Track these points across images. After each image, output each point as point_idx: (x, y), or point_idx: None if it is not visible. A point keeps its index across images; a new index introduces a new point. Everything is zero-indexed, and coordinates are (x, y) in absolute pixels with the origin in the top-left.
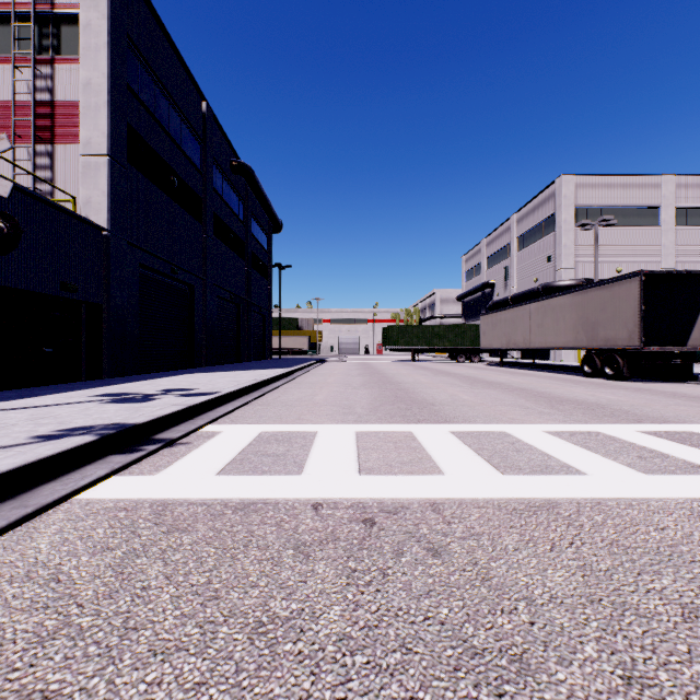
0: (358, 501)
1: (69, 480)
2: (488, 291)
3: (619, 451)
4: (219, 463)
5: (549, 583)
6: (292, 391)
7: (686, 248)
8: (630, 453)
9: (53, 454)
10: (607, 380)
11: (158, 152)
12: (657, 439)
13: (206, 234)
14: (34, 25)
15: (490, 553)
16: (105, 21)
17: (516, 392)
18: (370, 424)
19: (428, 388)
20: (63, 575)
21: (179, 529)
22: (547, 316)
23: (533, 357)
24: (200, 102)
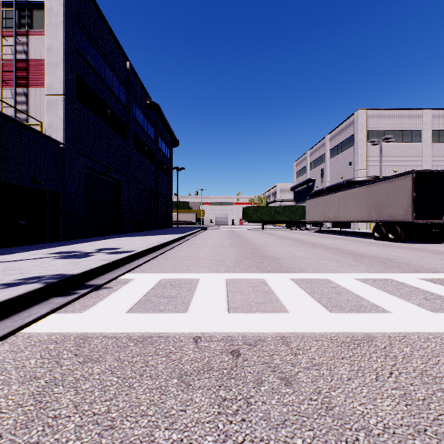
0: (227, 335)
1: (18, 318)
2: (310, 184)
3: (409, 293)
4: (129, 303)
5: (380, 412)
6: (184, 249)
7: (438, 157)
8: (418, 295)
9: (7, 298)
10: (390, 242)
11: (97, 94)
12: (434, 284)
13: (129, 147)
14: (15, 10)
15: (330, 383)
16: (62, 7)
17: (332, 250)
18: (235, 273)
19: (273, 248)
20: None
21: (92, 360)
22: (350, 200)
23: (340, 226)
24: (125, 62)
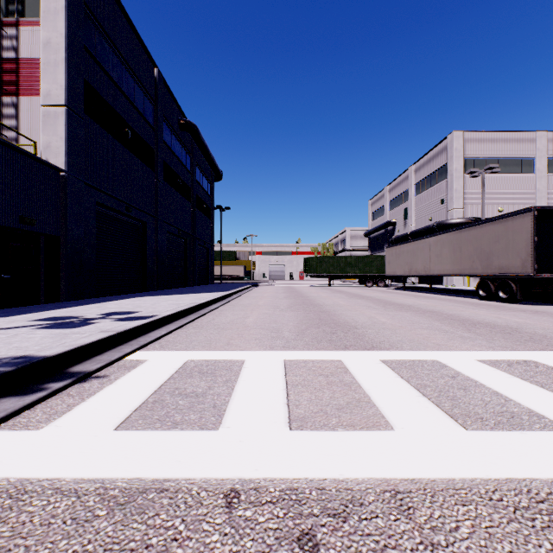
0: (289, 486)
1: None
2: (390, 228)
3: None
4: (126, 407)
5: None
6: (226, 313)
7: None
8: None
9: None
10: (501, 302)
11: (113, 107)
12: None
13: (157, 179)
14: None
15: None
16: None
17: (427, 314)
18: (298, 351)
19: (347, 311)
20: None
21: None
22: (445, 248)
23: (430, 282)
24: (152, 68)
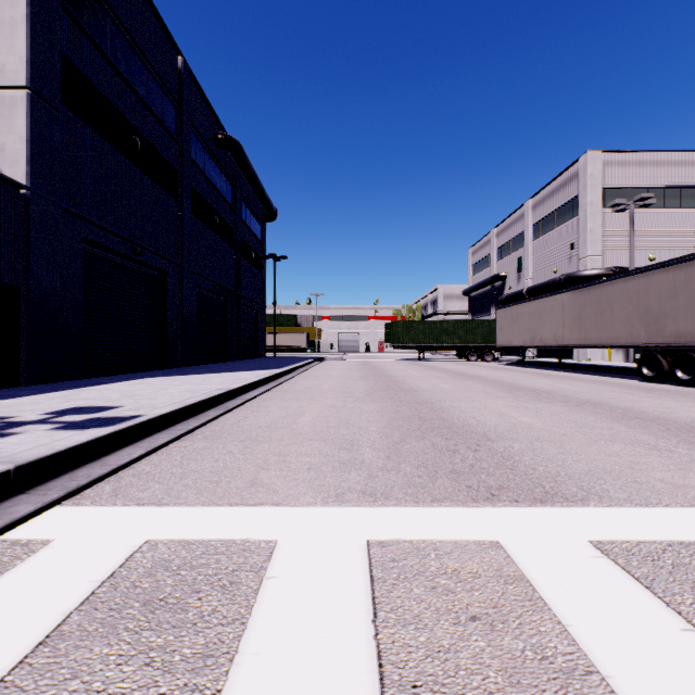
0: None
1: None
2: (498, 284)
3: None
4: None
5: None
6: (270, 405)
7: None
8: None
9: None
10: (678, 385)
11: (112, 102)
12: None
13: (181, 212)
14: None
15: None
16: None
17: (589, 407)
18: (395, 509)
19: (458, 401)
20: None
21: None
22: (587, 307)
23: (559, 355)
24: (174, 56)
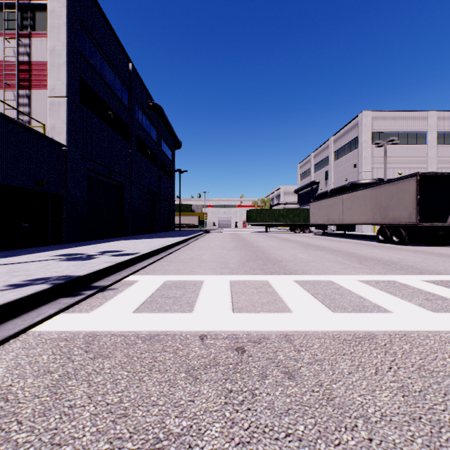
0: (232, 333)
1: (28, 317)
2: (314, 187)
3: (411, 294)
4: (135, 303)
5: (378, 402)
6: (187, 252)
7: (444, 159)
8: (419, 296)
9: (17, 298)
10: (394, 244)
11: (99, 95)
12: (436, 286)
13: (131, 149)
14: (17, 11)
15: (331, 376)
16: (64, 8)
17: (335, 252)
18: (239, 275)
19: (277, 250)
20: (11, 395)
21: (103, 356)
22: (354, 203)
23: (344, 229)
24: (128, 63)
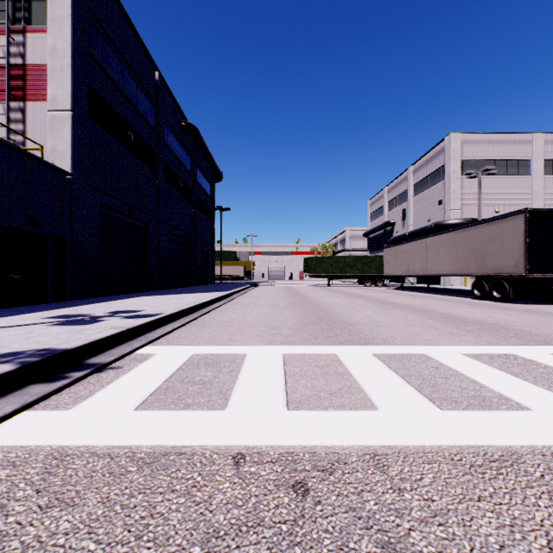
0: (286, 451)
1: None
2: (389, 229)
3: (547, 377)
4: (142, 393)
5: None
6: (227, 311)
7: (552, 193)
8: None
9: None
10: (495, 301)
11: (116, 111)
12: None
13: (158, 181)
14: None
15: None
16: None
17: (422, 312)
18: (296, 346)
19: (344, 309)
20: None
21: (63, 502)
22: (441, 248)
23: (427, 282)
24: (154, 71)
